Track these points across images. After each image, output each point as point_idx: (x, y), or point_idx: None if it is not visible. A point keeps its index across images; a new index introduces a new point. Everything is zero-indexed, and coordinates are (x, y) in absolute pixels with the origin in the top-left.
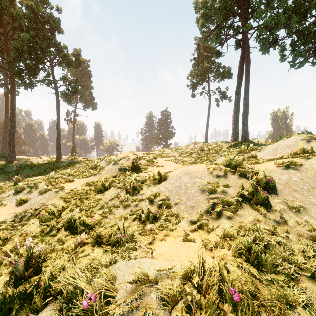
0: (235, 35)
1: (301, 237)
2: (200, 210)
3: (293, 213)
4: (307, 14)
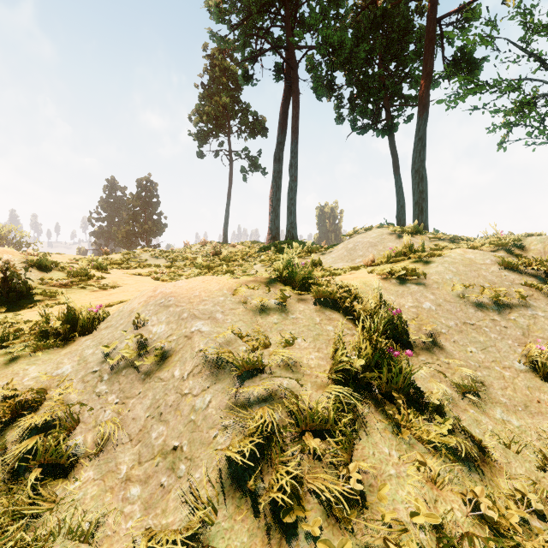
0: (275, 52)
1: None
2: (204, 468)
3: (470, 403)
4: (372, 55)
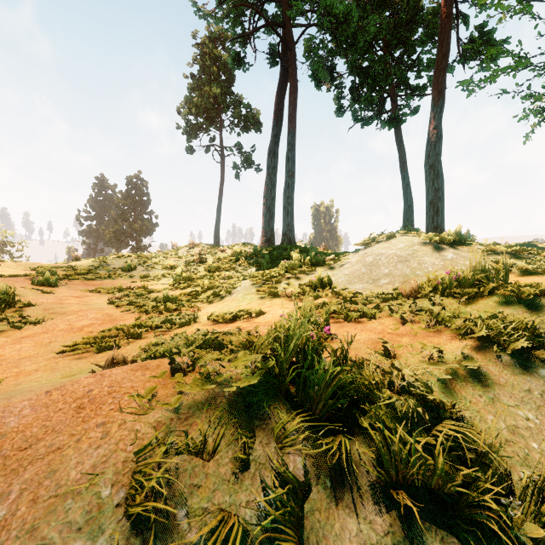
0: (270, 32)
1: None
2: None
3: None
4: (378, 37)
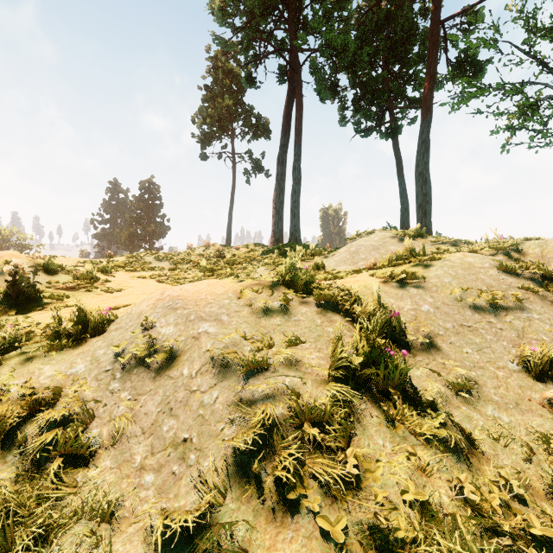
0: (279, 55)
1: (536, 498)
2: (213, 457)
3: (463, 401)
4: (376, 57)
